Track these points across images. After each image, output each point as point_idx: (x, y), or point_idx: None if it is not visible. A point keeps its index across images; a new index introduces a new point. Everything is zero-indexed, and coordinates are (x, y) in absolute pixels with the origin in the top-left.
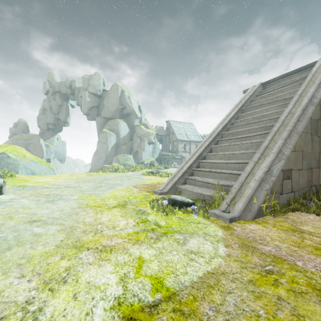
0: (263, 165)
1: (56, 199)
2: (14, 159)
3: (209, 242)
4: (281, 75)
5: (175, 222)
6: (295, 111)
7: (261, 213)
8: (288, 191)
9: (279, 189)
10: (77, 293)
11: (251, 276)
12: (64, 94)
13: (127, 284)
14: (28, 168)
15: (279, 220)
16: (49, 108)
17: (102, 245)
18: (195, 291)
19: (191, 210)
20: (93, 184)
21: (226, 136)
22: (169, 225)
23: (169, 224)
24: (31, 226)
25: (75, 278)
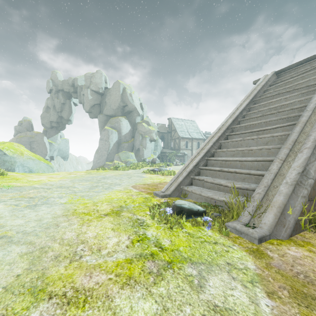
0: (295, 164)
1: (40, 204)
2: (11, 157)
3: (239, 283)
4: (298, 61)
5: (183, 242)
6: None
7: (297, 229)
8: None
9: None
10: None
11: None
12: (67, 92)
13: None
14: (25, 165)
15: None
16: (52, 106)
17: (74, 286)
18: None
19: (202, 221)
20: (89, 184)
21: (237, 130)
22: (175, 247)
23: (175, 244)
24: None
25: None
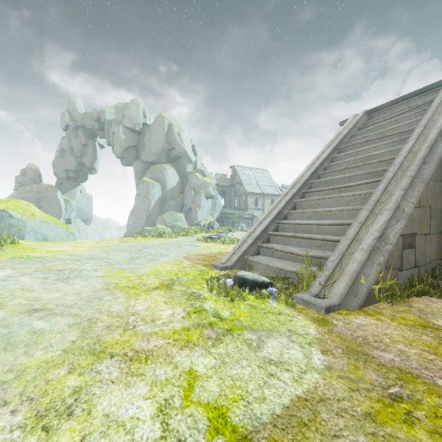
0: (374, 228)
1: (73, 277)
2: (19, 219)
3: (297, 344)
4: (394, 99)
5: (245, 313)
6: (418, 149)
7: (371, 299)
8: (410, 265)
9: (397, 263)
10: (87, 436)
11: (367, 405)
12: (90, 129)
13: (168, 418)
14: (38, 231)
15: (400, 310)
16: (69, 149)
17: (133, 349)
18: (280, 433)
19: (268, 293)
20: (127, 255)
21: (316, 186)
22: (235, 318)
23: (236, 315)
24: (30, 319)
25: (88, 407)
